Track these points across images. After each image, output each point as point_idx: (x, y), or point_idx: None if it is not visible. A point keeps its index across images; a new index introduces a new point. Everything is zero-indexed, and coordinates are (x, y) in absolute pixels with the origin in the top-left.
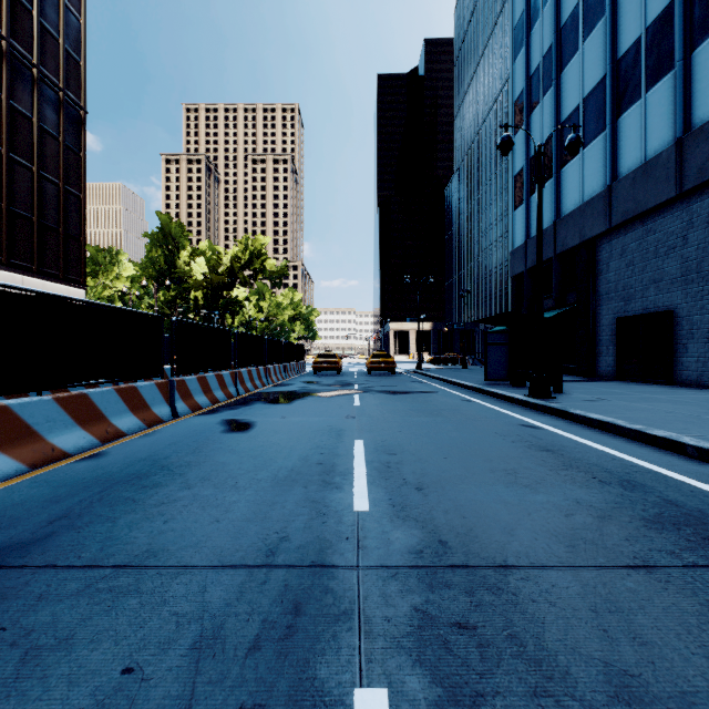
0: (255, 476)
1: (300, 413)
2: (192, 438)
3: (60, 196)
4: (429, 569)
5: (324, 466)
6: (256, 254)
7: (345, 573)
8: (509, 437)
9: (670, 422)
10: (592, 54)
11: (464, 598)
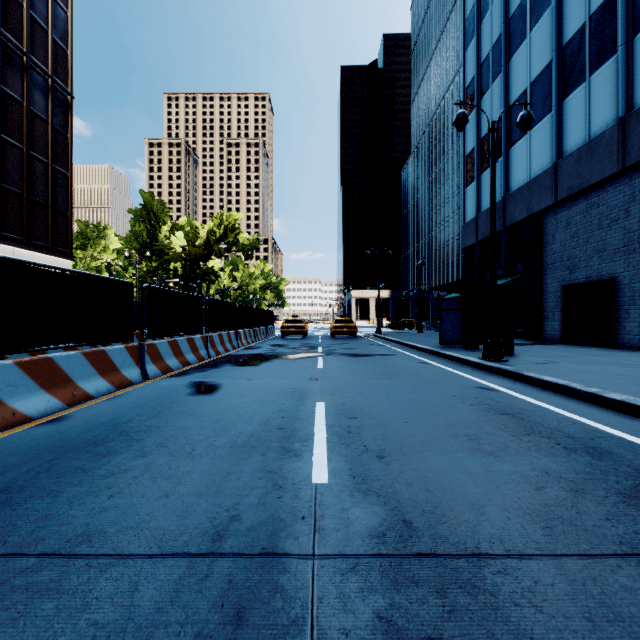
0: (213, 443)
1: (266, 375)
2: (157, 400)
3: (48, 174)
4: (393, 559)
5: (284, 431)
6: (230, 228)
7: (298, 564)
8: (467, 399)
9: (623, 385)
10: (538, 42)
11: (435, 601)
